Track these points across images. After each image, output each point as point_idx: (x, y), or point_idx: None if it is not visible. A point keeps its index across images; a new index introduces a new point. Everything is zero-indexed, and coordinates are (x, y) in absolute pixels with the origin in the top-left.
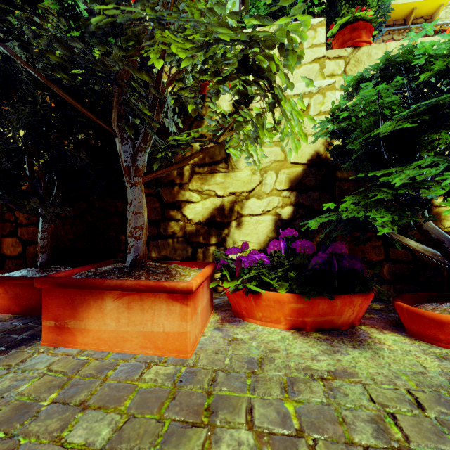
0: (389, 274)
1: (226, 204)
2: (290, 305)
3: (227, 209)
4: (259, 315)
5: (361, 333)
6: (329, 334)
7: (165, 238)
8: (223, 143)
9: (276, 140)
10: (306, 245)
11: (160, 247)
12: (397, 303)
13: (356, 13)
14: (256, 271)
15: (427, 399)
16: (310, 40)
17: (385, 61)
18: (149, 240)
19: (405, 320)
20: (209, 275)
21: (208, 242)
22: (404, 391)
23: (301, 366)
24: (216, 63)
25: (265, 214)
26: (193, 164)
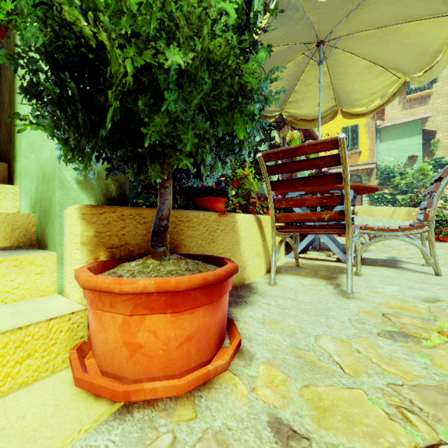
0: None
1: None
2: None
3: None
4: None
5: None
6: None
7: None
8: None
9: None
10: None
11: None
12: None
13: None
14: None
15: None
16: None
17: None
18: None
19: None
20: None
21: None
22: None
23: None
24: None
25: None
26: None
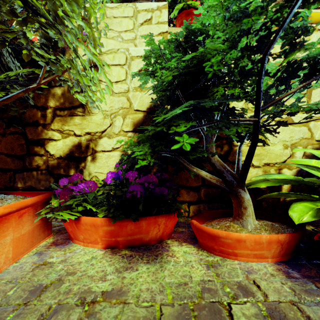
0: (204, 196)
1: (83, 142)
2: (103, 228)
3: (84, 146)
4: (81, 237)
5: (163, 247)
6: (136, 250)
7: (30, 171)
8: (81, 91)
9: (123, 92)
10: (136, 175)
11: (26, 179)
12: (191, 221)
13: (187, 1)
14: (73, 200)
15: (170, 315)
16: (157, 18)
17: (186, 29)
18: (15, 173)
19: (196, 234)
20: (31, 204)
21: (68, 174)
22: (157, 307)
23: (83, 289)
24: (4, 0)
25: (114, 150)
26: (55, 107)
